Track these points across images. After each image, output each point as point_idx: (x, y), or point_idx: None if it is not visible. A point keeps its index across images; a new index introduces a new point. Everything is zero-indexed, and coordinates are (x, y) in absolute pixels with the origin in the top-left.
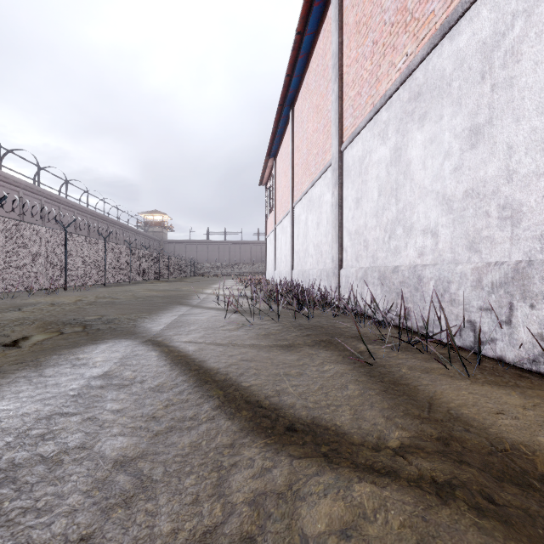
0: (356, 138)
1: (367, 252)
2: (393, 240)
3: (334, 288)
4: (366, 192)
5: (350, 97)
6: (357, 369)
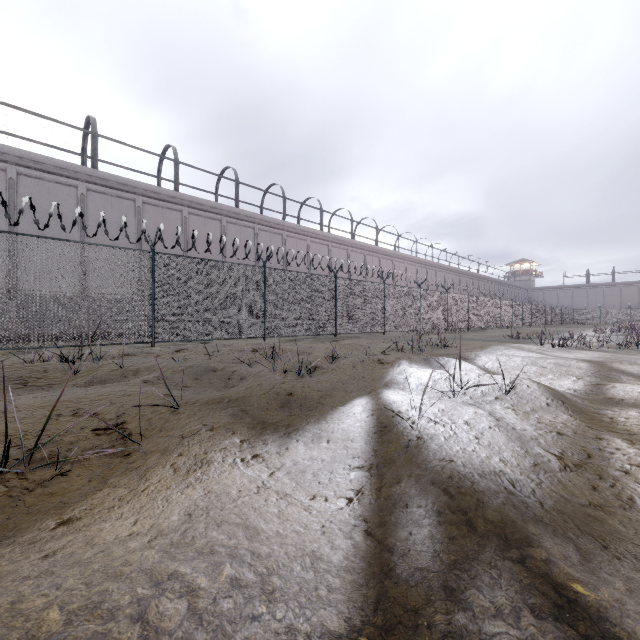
0: None
1: None
2: None
3: None
4: None
5: None
6: None
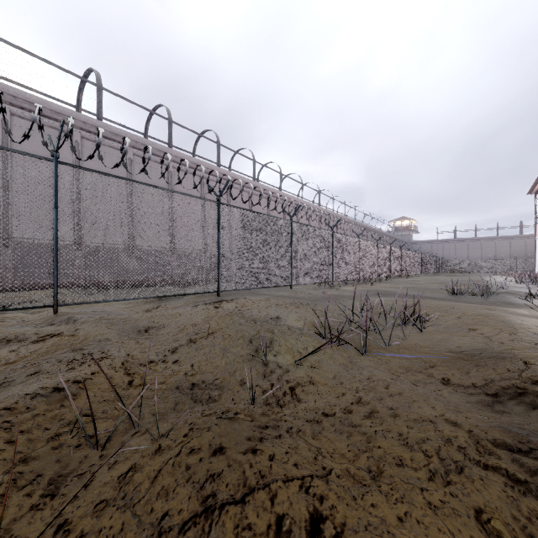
0: None
1: None
2: None
3: None
4: None
5: None
6: None
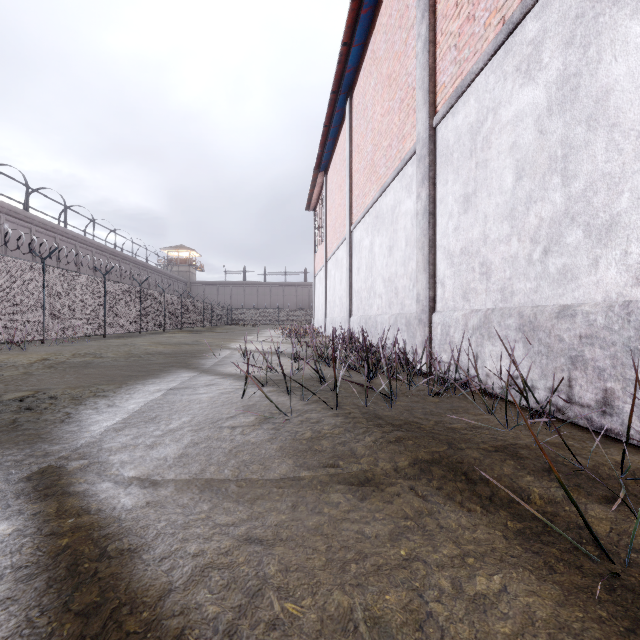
0: (464, 94)
1: (489, 284)
2: (557, 255)
3: (420, 343)
4: (487, 180)
5: (451, 33)
6: (579, 597)
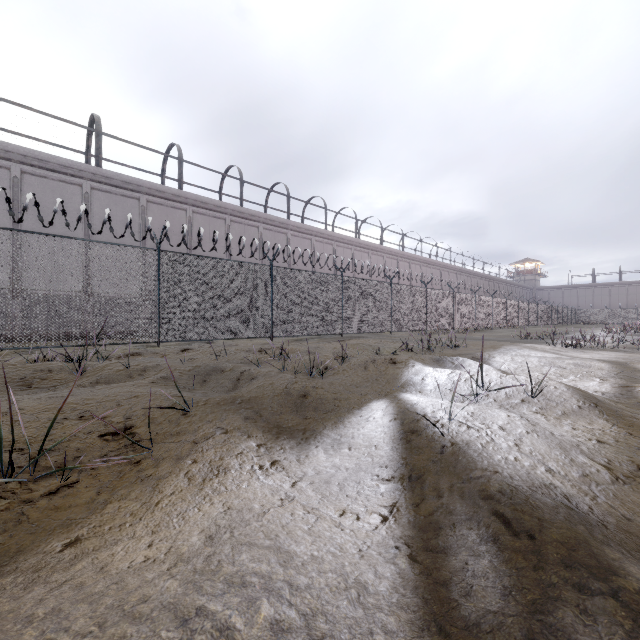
0: None
1: None
2: None
3: None
4: None
5: None
6: None
